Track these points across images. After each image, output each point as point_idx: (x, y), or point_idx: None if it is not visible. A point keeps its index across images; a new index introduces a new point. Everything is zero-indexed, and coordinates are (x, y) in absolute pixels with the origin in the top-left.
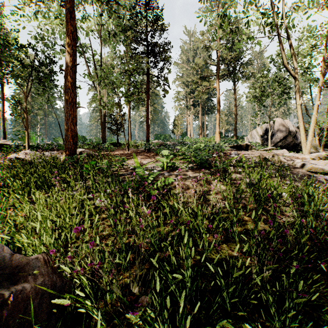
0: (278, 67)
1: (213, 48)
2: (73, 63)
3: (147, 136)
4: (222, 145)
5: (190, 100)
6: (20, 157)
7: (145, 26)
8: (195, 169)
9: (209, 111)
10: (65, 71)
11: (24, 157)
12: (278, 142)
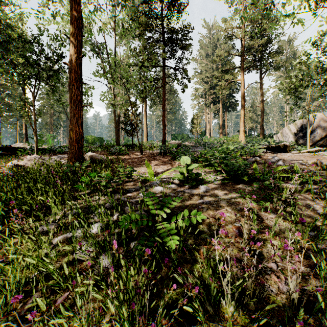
0: (322, 50)
1: (237, 37)
2: (78, 55)
3: (163, 137)
4: (256, 147)
5: (210, 97)
6: (20, 163)
7: (161, 12)
8: (227, 184)
9: (231, 108)
10: (69, 65)
11: (25, 164)
12: (318, 141)
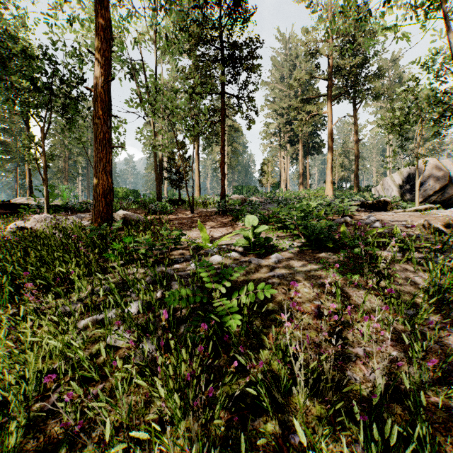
0: (435, 73)
1: (323, 54)
2: (106, 78)
3: (222, 190)
4: (347, 203)
5: (286, 135)
6: (26, 225)
7: (219, 20)
8: (306, 251)
9: (314, 150)
10: (94, 91)
11: (32, 226)
12: (430, 196)
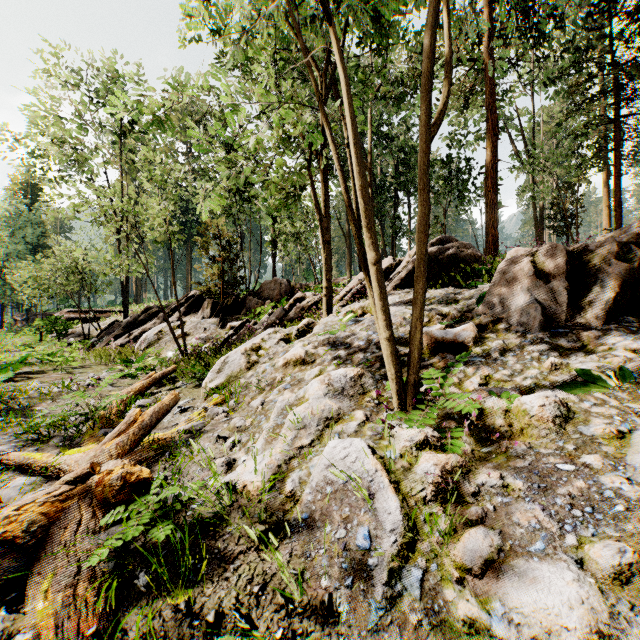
0: None
1: None
2: (494, 161)
3: (617, 223)
4: None
5: None
6: None
7: (611, 43)
8: None
9: None
10: (485, 173)
11: None
12: None
